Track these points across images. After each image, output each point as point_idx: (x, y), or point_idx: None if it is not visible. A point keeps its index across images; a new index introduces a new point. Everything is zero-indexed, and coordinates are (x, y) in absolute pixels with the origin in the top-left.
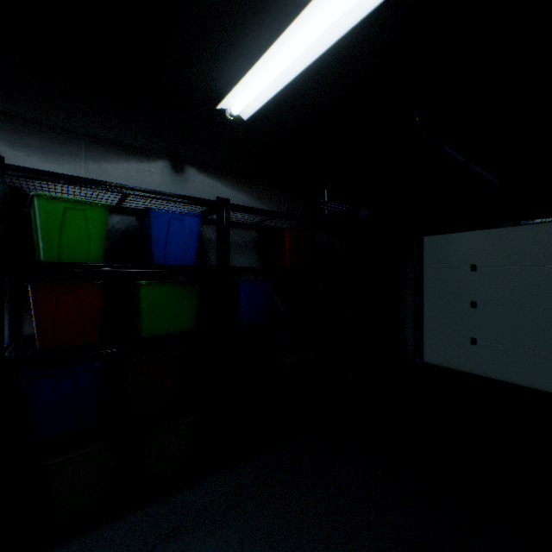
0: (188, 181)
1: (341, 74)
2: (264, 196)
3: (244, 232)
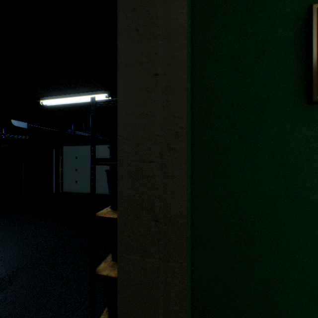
0: None
1: None
2: None
3: None
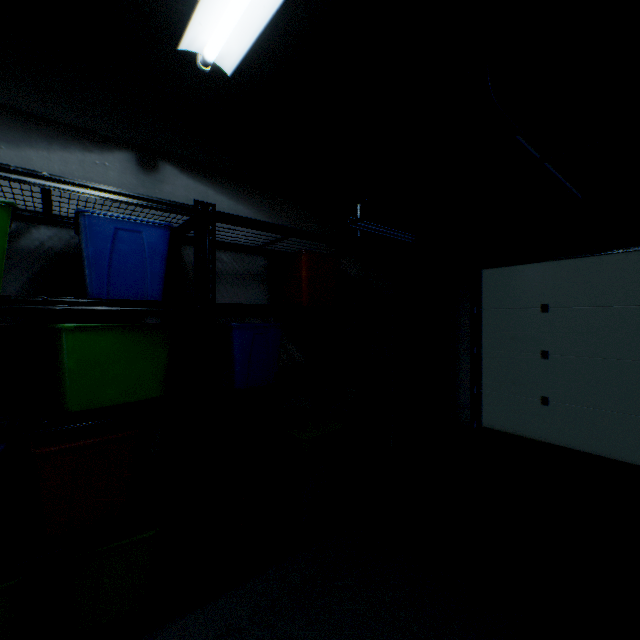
0: (163, 183)
1: None
2: (276, 210)
3: (247, 258)
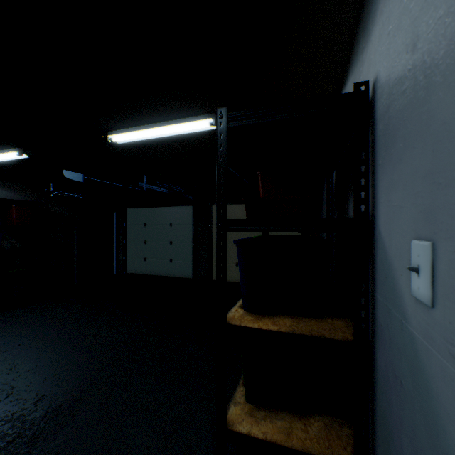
0: None
1: (21, 161)
2: (5, 185)
3: None
